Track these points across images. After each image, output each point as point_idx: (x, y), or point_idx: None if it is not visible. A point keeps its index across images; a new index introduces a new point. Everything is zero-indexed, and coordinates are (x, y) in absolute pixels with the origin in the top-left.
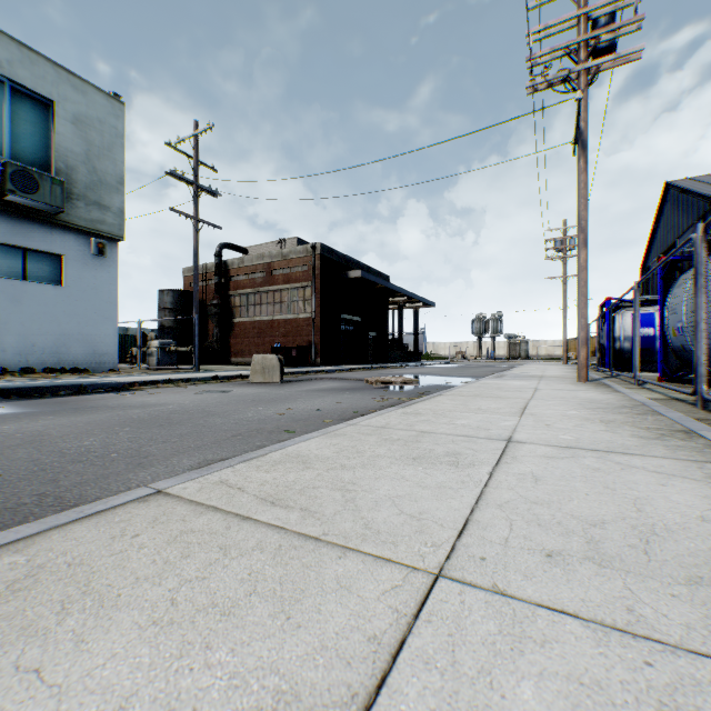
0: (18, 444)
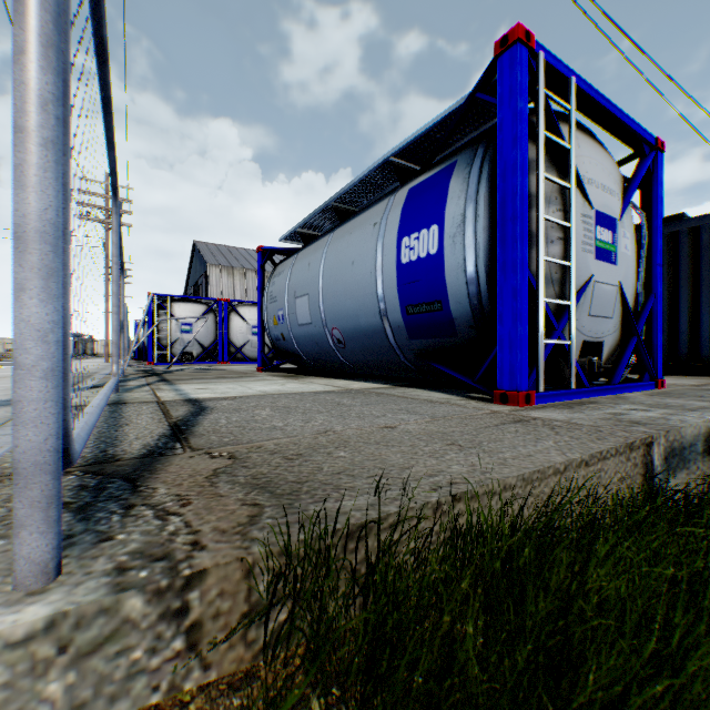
0: None
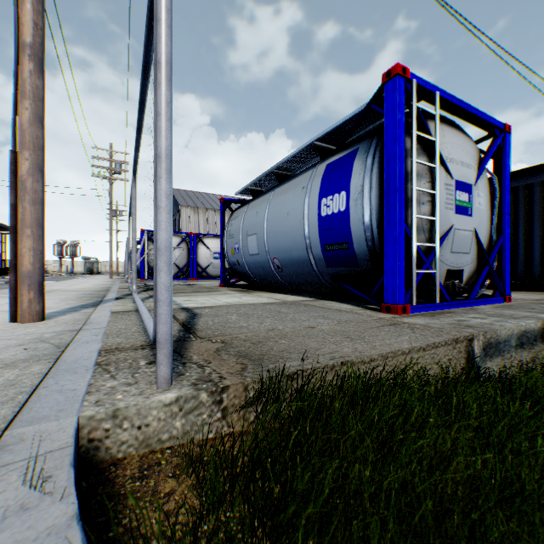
0: None
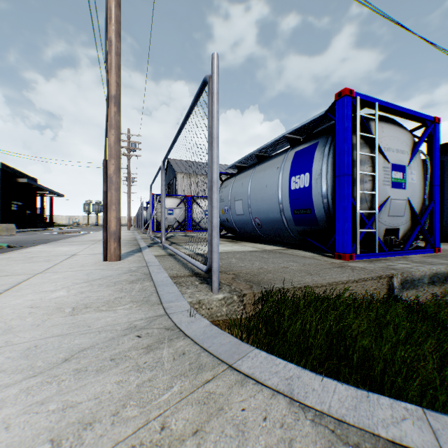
0: (26, 240)
